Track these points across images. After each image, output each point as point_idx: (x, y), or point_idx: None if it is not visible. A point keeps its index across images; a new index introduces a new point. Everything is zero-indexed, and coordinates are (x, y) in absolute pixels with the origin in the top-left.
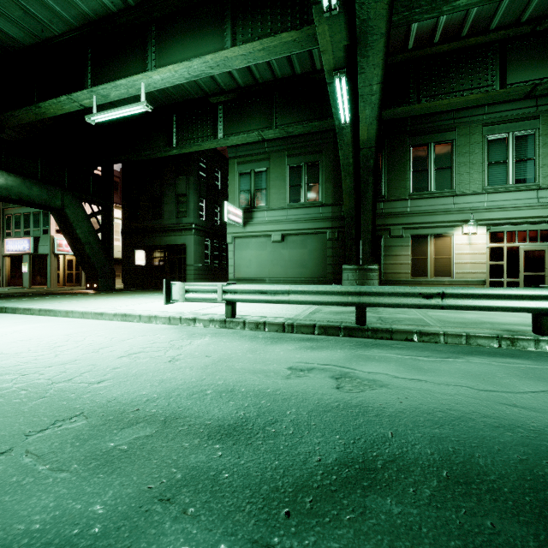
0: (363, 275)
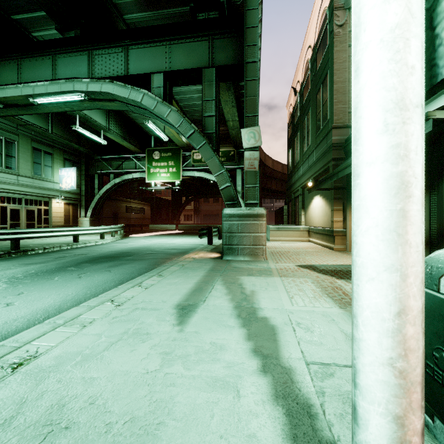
0: None
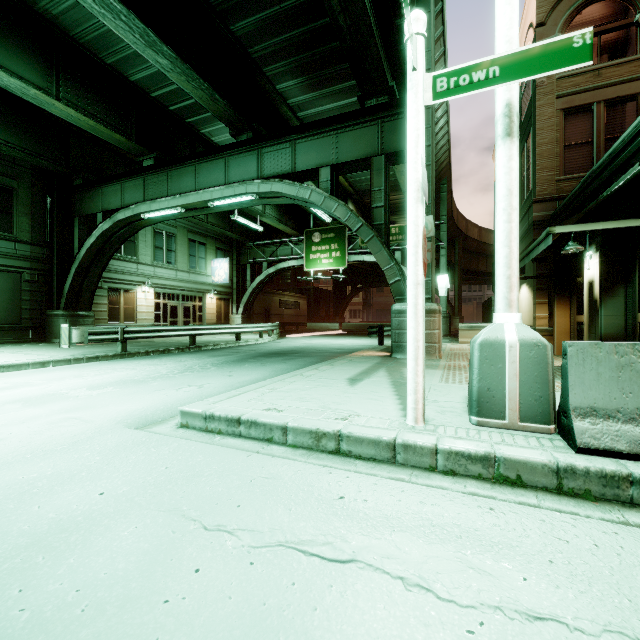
0: (82, 320)
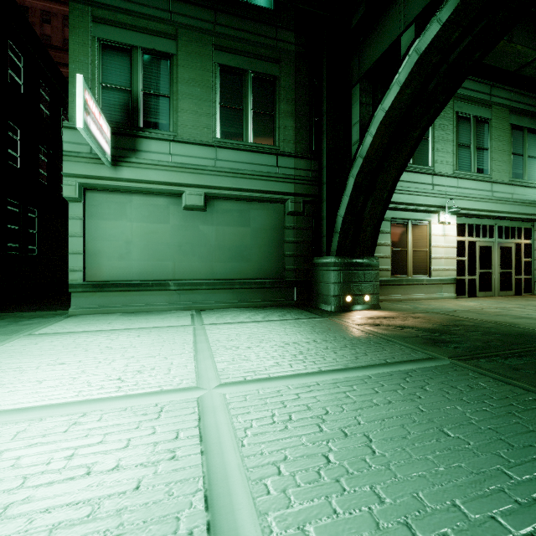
0: (361, 273)
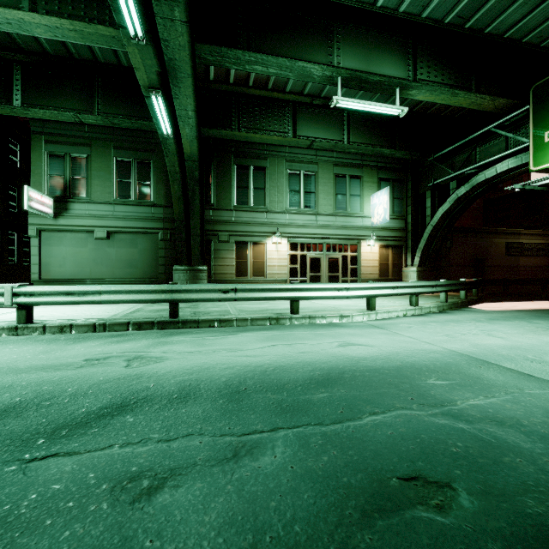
0: (194, 275)
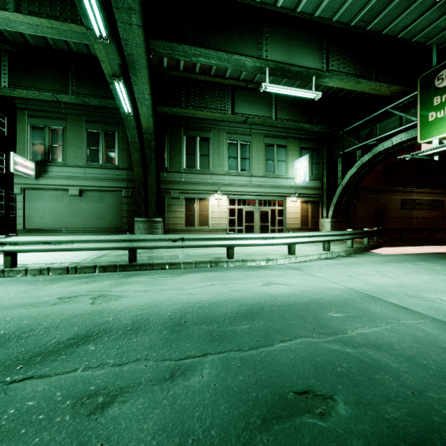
0: (151, 225)
